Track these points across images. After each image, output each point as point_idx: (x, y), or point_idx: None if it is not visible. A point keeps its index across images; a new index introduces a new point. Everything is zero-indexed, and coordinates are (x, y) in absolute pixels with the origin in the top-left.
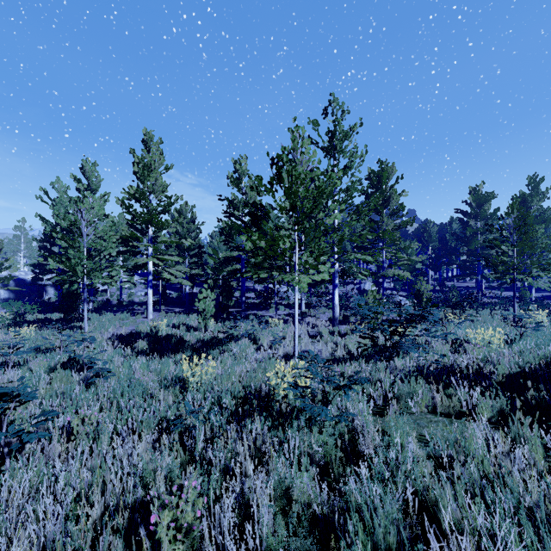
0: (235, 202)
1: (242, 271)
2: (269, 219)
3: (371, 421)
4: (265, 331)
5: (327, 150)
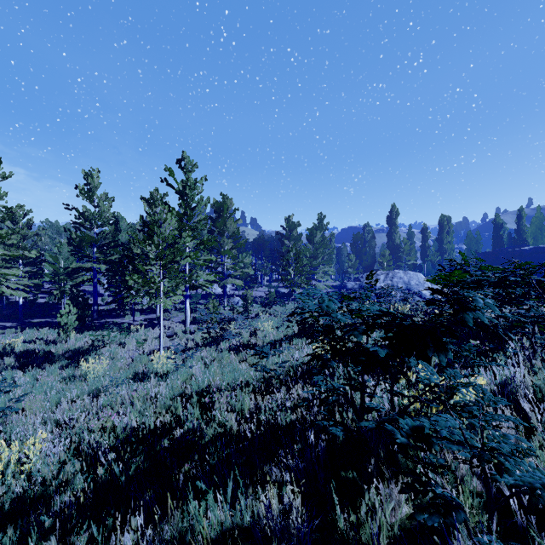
0: (87, 214)
1: (94, 281)
2: (122, 229)
3: (203, 367)
4: (128, 337)
5: (181, 195)
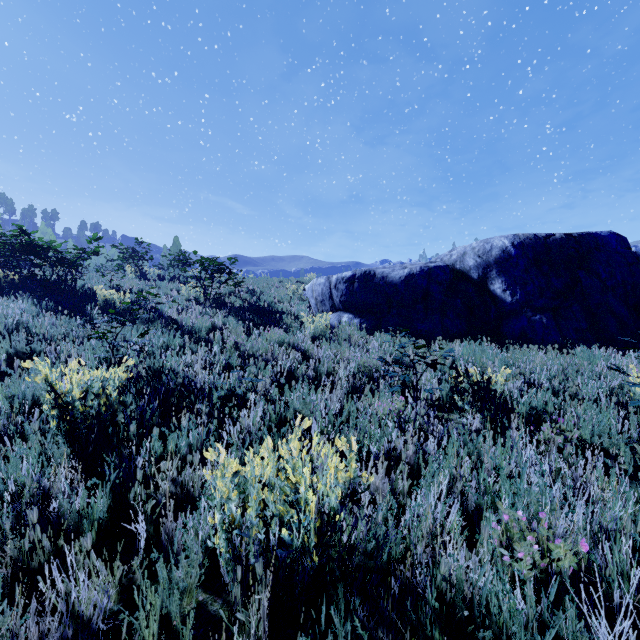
0: None
1: None
2: None
3: None
4: None
5: None
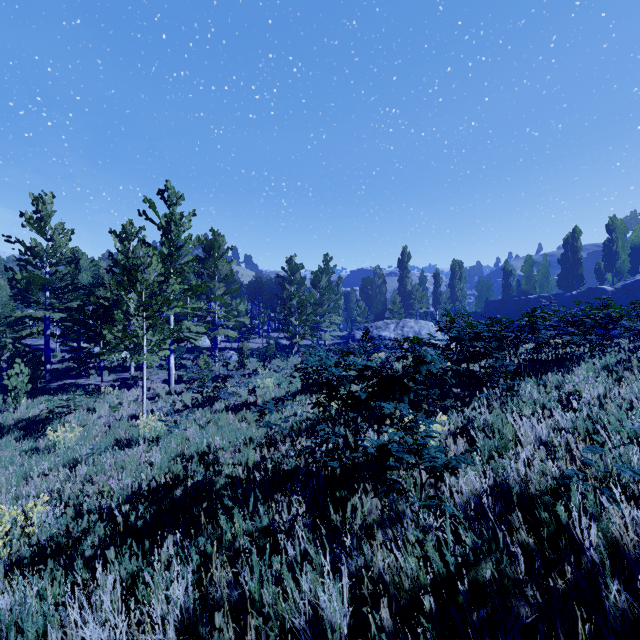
0: (36, 250)
1: (46, 333)
2: (83, 268)
3: (198, 429)
4: (98, 401)
5: (164, 232)
